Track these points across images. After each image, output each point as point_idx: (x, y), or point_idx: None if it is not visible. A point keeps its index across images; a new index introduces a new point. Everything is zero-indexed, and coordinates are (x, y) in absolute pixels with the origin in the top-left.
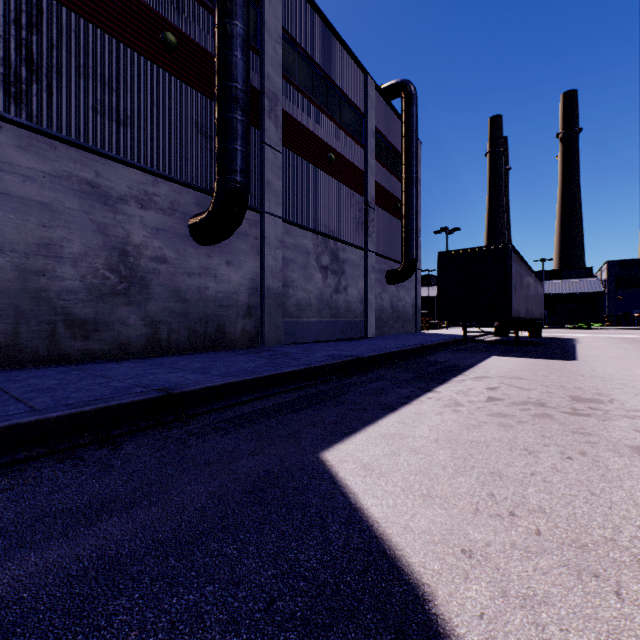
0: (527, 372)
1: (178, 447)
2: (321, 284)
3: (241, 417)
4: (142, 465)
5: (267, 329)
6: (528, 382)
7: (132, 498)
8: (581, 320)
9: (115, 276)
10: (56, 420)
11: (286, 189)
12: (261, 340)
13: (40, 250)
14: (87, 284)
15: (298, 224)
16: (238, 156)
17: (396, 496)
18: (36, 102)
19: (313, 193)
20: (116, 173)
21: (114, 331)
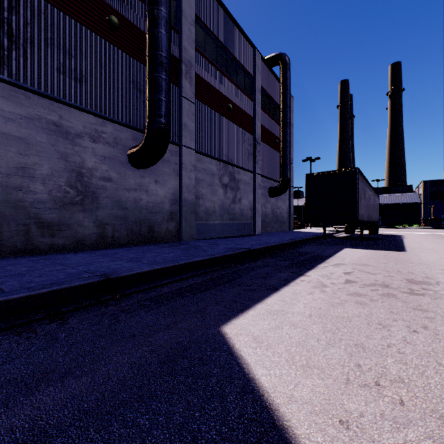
0: (371, 260)
1: (111, 322)
2: (222, 197)
3: (162, 296)
4: (81, 337)
5: (184, 229)
6: (373, 268)
7: (68, 368)
8: (404, 222)
9: (74, 191)
10: (18, 300)
11: (198, 129)
12: (180, 236)
13: (18, 172)
14: (53, 196)
15: (206, 154)
16: (163, 104)
17: (281, 366)
18: (15, 64)
19: (217, 132)
20: (74, 116)
21: (73, 230)
